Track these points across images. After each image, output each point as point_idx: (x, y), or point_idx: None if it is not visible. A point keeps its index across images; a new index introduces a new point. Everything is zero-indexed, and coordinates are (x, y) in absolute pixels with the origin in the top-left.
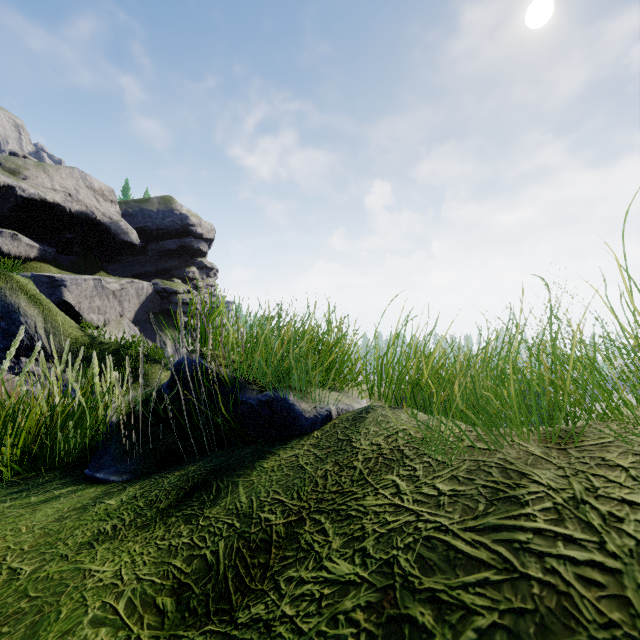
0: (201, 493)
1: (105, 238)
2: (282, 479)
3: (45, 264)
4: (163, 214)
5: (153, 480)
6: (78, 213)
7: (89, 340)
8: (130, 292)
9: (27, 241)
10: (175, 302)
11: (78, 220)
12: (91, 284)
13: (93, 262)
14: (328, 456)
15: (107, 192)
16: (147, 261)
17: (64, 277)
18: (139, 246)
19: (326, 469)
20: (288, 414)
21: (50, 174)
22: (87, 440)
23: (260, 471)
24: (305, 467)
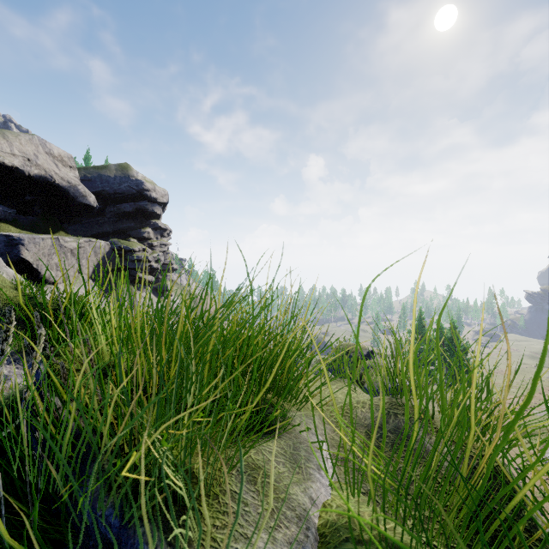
0: None
1: (64, 200)
2: None
3: (4, 224)
4: (120, 180)
5: None
6: (37, 177)
7: (24, 300)
8: (88, 250)
9: None
10: (131, 259)
11: (37, 183)
12: (49, 243)
13: (53, 222)
14: None
15: (66, 158)
16: (105, 222)
17: (22, 236)
18: (97, 208)
19: None
20: None
21: (9, 140)
22: None
23: None
24: None
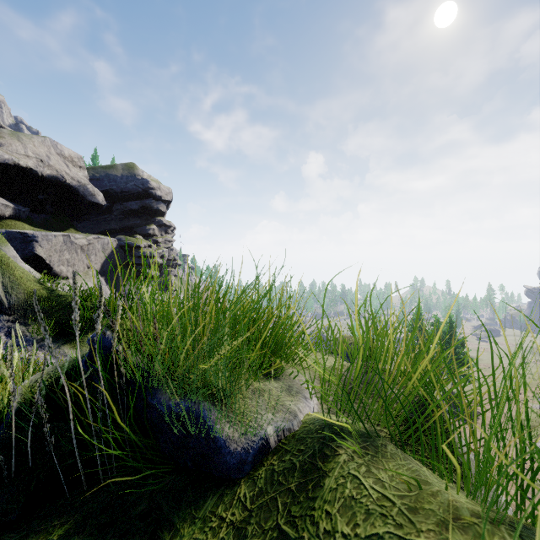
0: None
1: (74, 199)
2: None
3: (19, 222)
4: (126, 179)
5: None
6: (49, 177)
7: (46, 293)
8: (96, 247)
9: (2, 201)
10: (137, 255)
11: (49, 183)
12: (61, 240)
13: (64, 220)
14: None
15: (76, 159)
16: (112, 219)
17: (36, 233)
18: (105, 206)
19: None
20: (206, 442)
21: (24, 142)
22: None
23: None
24: None
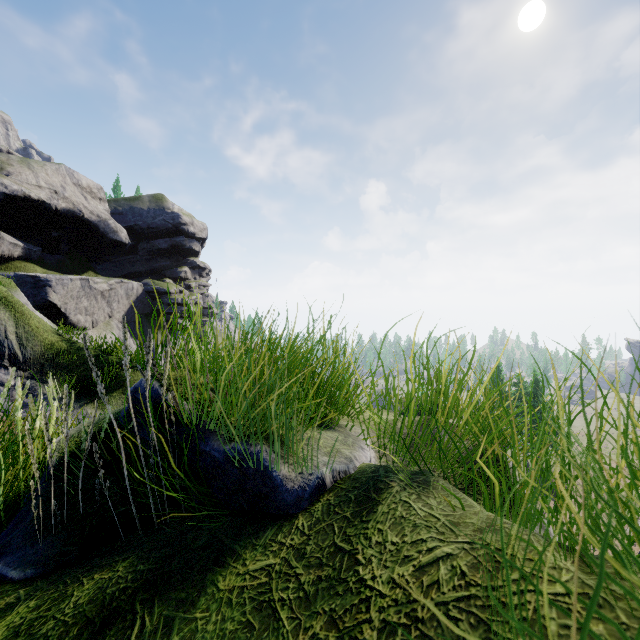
0: (113, 639)
1: (93, 237)
2: (240, 636)
3: (30, 263)
4: (154, 213)
5: (61, 587)
6: (65, 211)
7: (66, 345)
8: (119, 292)
9: (10, 239)
10: (166, 303)
11: (65, 218)
12: (78, 284)
13: (81, 261)
14: (318, 591)
15: (95, 189)
16: (138, 261)
17: (49, 277)
18: (129, 245)
19: (314, 632)
20: (263, 481)
21: (35, 170)
22: (2, 499)
23: (211, 597)
24: (279, 612)
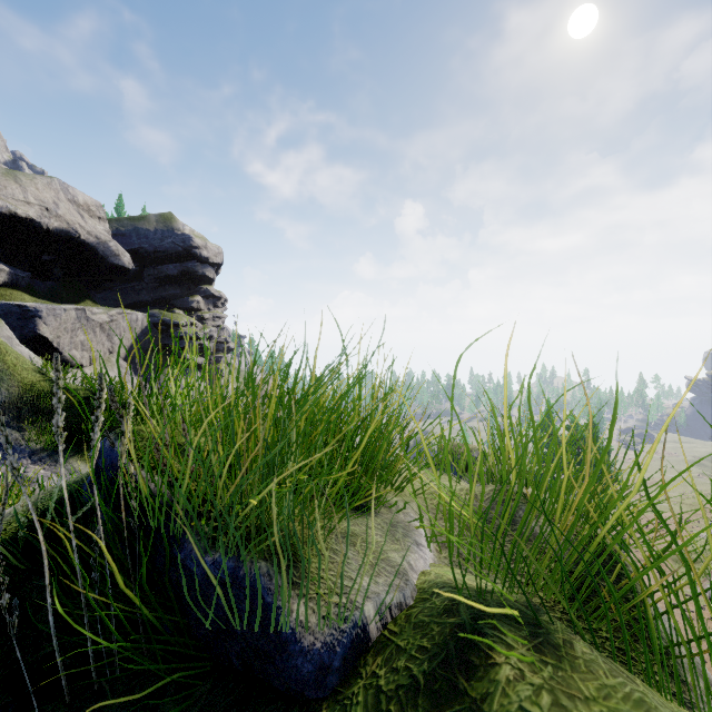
0: None
1: (91, 261)
2: None
3: (17, 291)
4: (162, 234)
5: None
6: (57, 231)
7: (50, 386)
8: (121, 325)
9: None
10: (176, 336)
11: (58, 239)
12: (73, 315)
13: (77, 289)
14: None
15: (94, 207)
16: (143, 289)
17: (39, 306)
18: (133, 271)
19: None
20: (262, 630)
21: (23, 184)
22: None
23: None
24: None
